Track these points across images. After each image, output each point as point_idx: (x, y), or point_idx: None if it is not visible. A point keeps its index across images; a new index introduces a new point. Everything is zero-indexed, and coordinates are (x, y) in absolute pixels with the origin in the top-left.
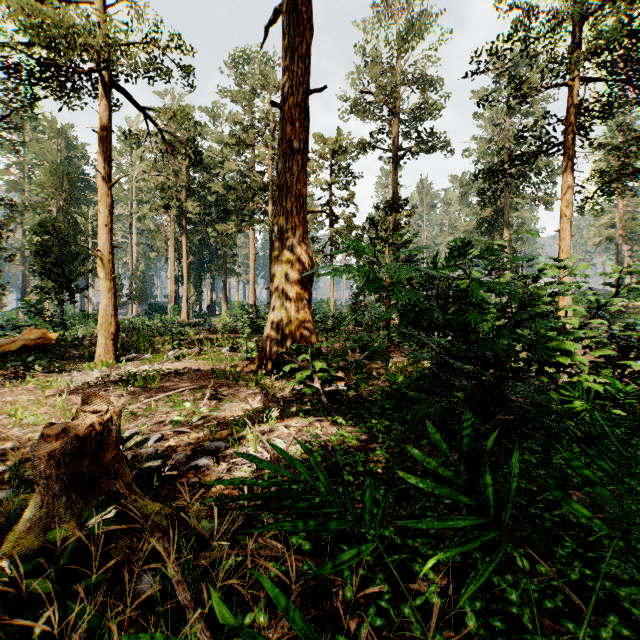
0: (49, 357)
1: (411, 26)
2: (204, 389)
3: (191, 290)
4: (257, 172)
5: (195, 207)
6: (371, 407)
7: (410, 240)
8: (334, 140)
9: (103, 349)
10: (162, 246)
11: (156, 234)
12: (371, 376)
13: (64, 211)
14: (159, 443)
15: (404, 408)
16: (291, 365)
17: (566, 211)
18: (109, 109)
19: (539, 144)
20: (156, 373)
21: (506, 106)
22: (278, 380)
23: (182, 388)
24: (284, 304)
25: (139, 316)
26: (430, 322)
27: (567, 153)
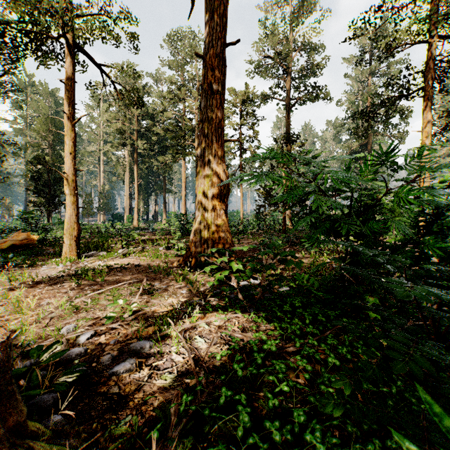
0: (30, 253)
1: (300, 8)
2: (140, 283)
3: (141, 204)
4: (187, 118)
5: (143, 145)
6: (283, 305)
7: (316, 157)
8: (243, 93)
9: (68, 248)
10: (121, 173)
11: (116, 164)
12: (283, 278)
13: (52, 148)
14: (91, 340)
15: (313, 307)
16: (211, 266)
17: (426, 141)
18: (73, 65)
19: (402, 90)
20: (104, 269)
21: (369, 68)
22: (201, 275)
23: (122, 282)
24: (206, 213)
25: (105, 222)
26: (333, 229)
27: (426, 95)
